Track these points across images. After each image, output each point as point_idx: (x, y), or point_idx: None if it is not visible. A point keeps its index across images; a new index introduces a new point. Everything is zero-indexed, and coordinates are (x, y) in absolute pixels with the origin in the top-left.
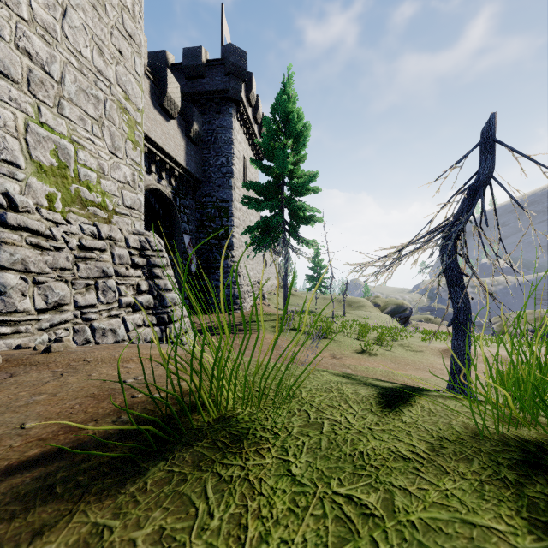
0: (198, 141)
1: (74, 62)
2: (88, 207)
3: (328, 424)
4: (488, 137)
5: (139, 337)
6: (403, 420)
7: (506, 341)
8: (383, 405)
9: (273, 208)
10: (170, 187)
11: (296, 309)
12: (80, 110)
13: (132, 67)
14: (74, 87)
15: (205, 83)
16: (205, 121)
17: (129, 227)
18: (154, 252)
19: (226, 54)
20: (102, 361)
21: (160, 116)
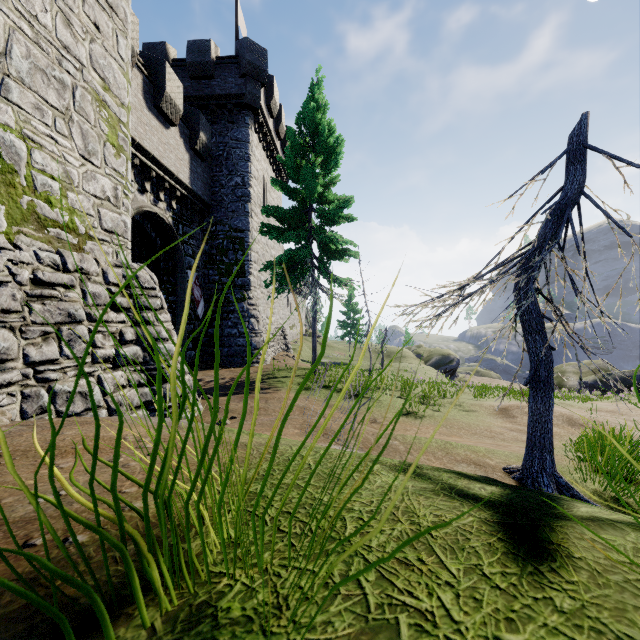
0: (206, 156)
1: (27, 30)
2: (48, 228)
3: (408, 626)
4: (575, 141)
5: (122, 402)
6: (556, 604)
7: (566, 396)
8: (498, 555)
9: (299, 239)
10: (171, 212)
11: (327, 361)
12: (35, 95)
13: (113, 48)
14: (27, 64)
15: (216, 85)
16: (216, 131)
17: (110, 257)
18: (144, 290)
19: (241, 50)
20: (22, 454)
21: (157, 121)
